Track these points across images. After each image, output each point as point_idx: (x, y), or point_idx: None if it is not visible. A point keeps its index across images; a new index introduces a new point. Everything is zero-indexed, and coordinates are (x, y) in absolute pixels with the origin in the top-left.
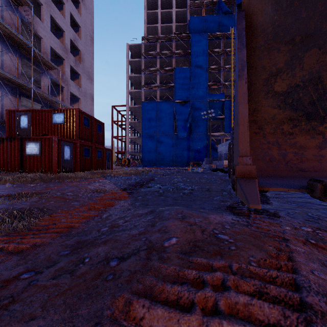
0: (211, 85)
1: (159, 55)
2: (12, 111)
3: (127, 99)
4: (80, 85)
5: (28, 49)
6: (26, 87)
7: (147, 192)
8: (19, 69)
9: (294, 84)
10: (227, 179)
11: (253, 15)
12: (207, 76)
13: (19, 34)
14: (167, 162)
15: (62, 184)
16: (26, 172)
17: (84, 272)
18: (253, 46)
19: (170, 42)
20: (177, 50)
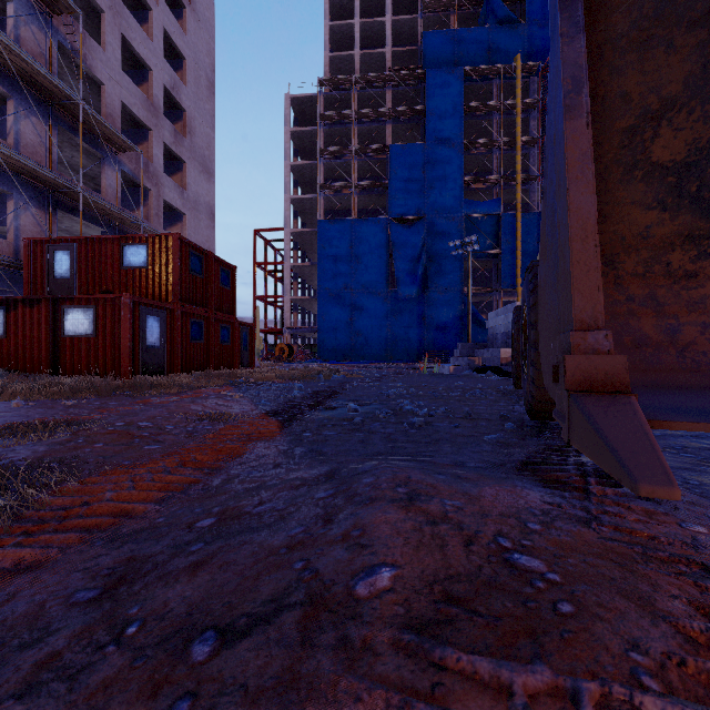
0: (471, 182)
1: (356, 119)
2: (36, 241)
3: (287, 216)
4: (185, 184)
5: (72, 108)
6: (69, 190)
7: (325, 421)
8: (53, 151)
9: (708, 140)
10: (511, 391)
11: None
12: (462, 163)
13: (52, 75)
14: (374, 352)
15: (135, 401)
16: (64, 375)
17: (111, 678)
18: (599, 38)
19: (381, 89)
20: (395, 106)
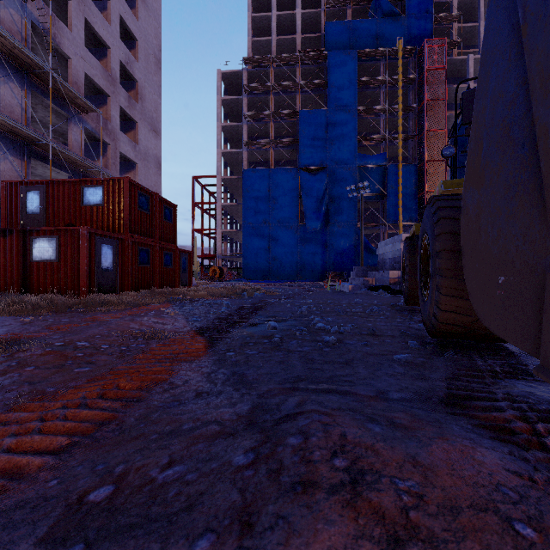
0: (363, 140)
1: (273, 90)
2: (12, 183)
3: (218, 166)
4: (137, 140)
5: (44, 76)
6: (40, 142)
7: (248, 338)
8: (28, 110)
9: None
10: (402, 307)
11: None
12: (356, 125)
13: (26, 48)
14: (287, 273)
15: (85, 318)
16: (32, 293)
17: None
18: None
19: (293, 67)
20: (303, 80)
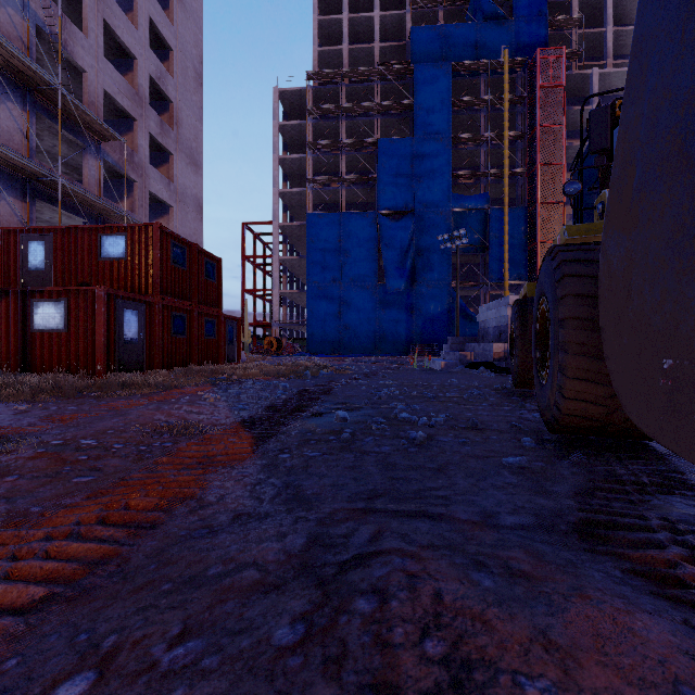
0: (459, 176)
1: (344, 113)
2: (9, 230)
3: (275, 209)
4: (172, 176)
5: (51, 94)
6: (47, 179)
7: (308, 434)
8: (31, 138)
9: None
10: (510, 390)
11: None
12: (450, 157)
13: (28, 58)
14: (362, 345)
15: (98, 405)
16: (34, 372)
17: None
18: None
19: (370, 84)
20: (383, 101)
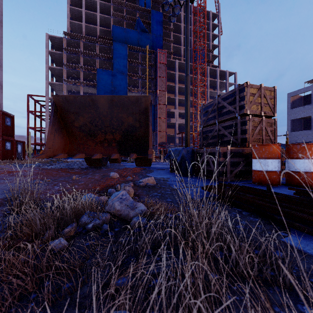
0: (131, 89)
1: (82, 53)
2: None
3: (47, 90)
4: None
5: None
6: None
7: None
8: None
9: (80, 125)
10: None
11: (58, 104)
12: (127, 81)
13: None
14: None
15: None
16: None
17: None
18: (62, 112)
19: (94, 44)
20: (101, 52)
